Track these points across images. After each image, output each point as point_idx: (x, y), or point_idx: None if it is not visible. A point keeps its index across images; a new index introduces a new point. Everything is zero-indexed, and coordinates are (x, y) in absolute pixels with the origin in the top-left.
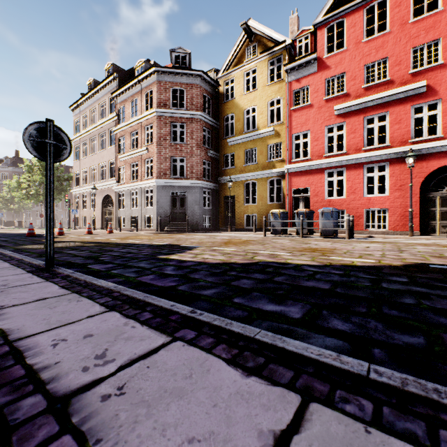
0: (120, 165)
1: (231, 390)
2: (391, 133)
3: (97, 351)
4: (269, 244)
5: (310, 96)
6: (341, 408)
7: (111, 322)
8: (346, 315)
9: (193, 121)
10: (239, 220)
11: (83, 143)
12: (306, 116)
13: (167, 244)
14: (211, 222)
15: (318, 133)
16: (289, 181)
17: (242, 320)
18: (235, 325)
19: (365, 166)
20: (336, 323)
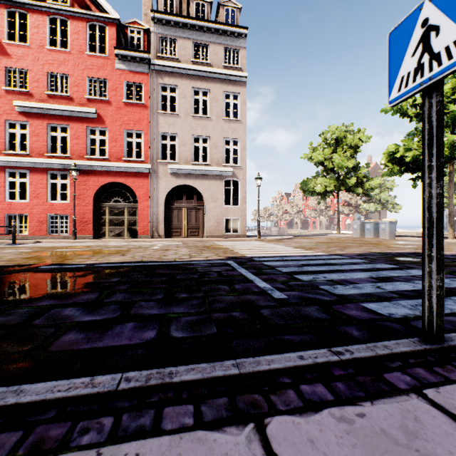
0: None
1: None
2: (72, 145)
3: None
4: None
5: None
6: None
7: None
8: None
9: None
10: None
11: None
12: None
13: None
14: None
15: None
16: None
17: None
18: None
19: (49, 172)
20: None
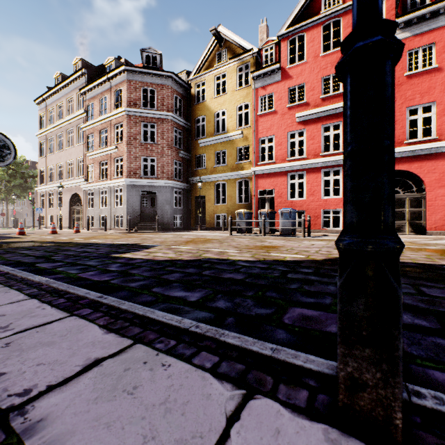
0: (89, 163)
1: (89, 340)
2: None
3: (3, 324)
4: (227, 243)
5: (274, 103)
6: (153, 345)
7: (27, 306)
8: (233, 297)
9: (164, 122)
10: (209, 219)
11: (49, 139)
12: (271, 121)
13: (128, 244)
14: (182, 221)
15: (282, 138)
16: (256, 182)
17: (147, 303)
18: (127, 304)
19: (322, 170)
20: (221, 303)
